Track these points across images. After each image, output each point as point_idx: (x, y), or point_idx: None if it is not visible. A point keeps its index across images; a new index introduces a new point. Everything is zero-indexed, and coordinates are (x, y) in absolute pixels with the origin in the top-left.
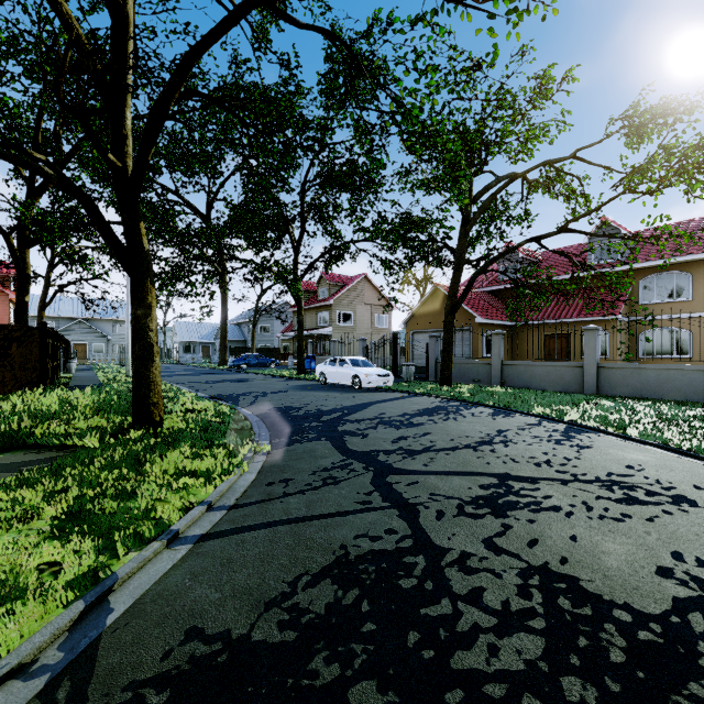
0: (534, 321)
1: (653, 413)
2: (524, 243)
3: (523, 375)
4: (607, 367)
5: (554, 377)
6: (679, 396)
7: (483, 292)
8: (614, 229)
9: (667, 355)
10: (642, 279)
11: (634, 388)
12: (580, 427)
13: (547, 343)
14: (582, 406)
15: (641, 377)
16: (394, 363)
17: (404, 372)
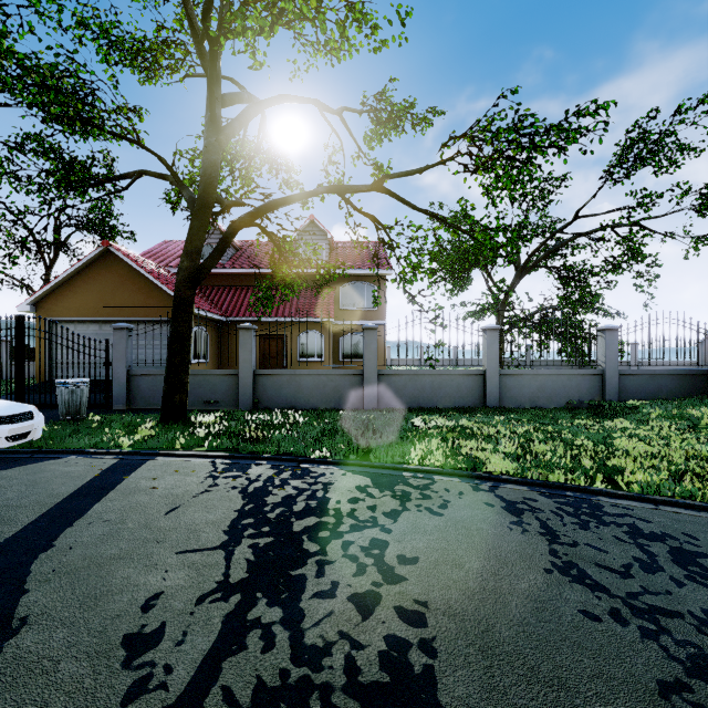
0: (248, 318)
1: (506, 432)
2: (323, 191)
3: (286, 389)
4: (387, 375)
5: (329, 390)
6: (450, 402)
7: (174, 272)
8: (320, 231)
9: (361, 358)
10: (343, 286)
11: (412, 397)
12: (543, 486)
13: (262, 345)
14: (430, 434)
15: (419, 384)
16: (18, 379)
17: (63, 400)
